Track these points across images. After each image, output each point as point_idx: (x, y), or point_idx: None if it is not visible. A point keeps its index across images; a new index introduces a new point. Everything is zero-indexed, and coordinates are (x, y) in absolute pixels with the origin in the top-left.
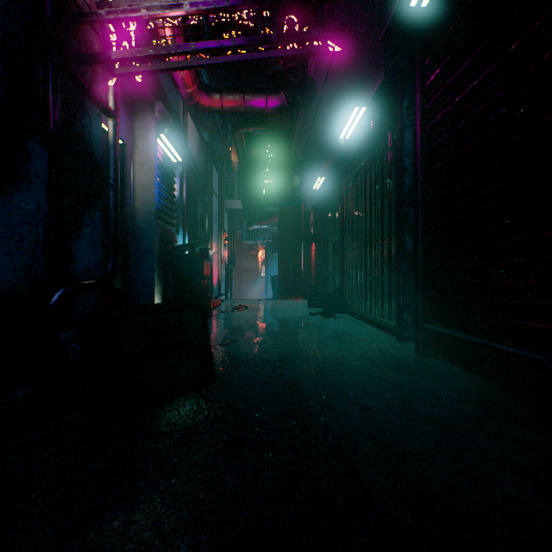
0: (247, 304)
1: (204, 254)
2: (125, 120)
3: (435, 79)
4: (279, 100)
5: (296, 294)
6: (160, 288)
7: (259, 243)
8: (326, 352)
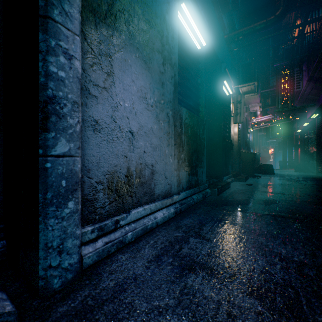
0: None
1: (259, 155)
2: None
3: (318, 127)
4: (283, 118)
5: (290, 167)
6: None
7: (270, 146)
8: (295, 174)
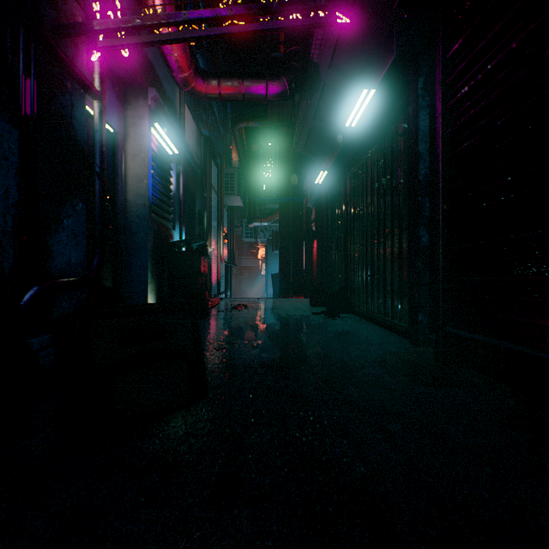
0: (246, 303)
1: (202, 250)
2: (116, 107)
3: (460, 48)
4: (280, 86)
5: (297, 293)
6: (155, 286)
7: (259, 241)
8: (334, 358)
